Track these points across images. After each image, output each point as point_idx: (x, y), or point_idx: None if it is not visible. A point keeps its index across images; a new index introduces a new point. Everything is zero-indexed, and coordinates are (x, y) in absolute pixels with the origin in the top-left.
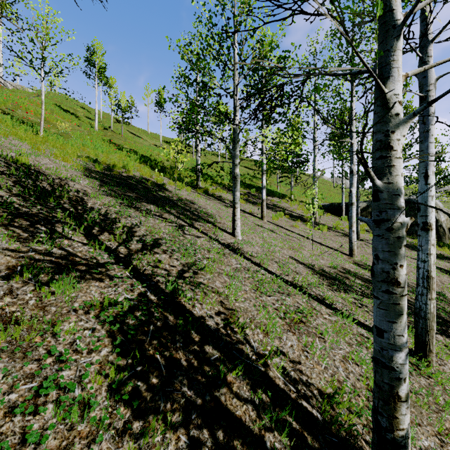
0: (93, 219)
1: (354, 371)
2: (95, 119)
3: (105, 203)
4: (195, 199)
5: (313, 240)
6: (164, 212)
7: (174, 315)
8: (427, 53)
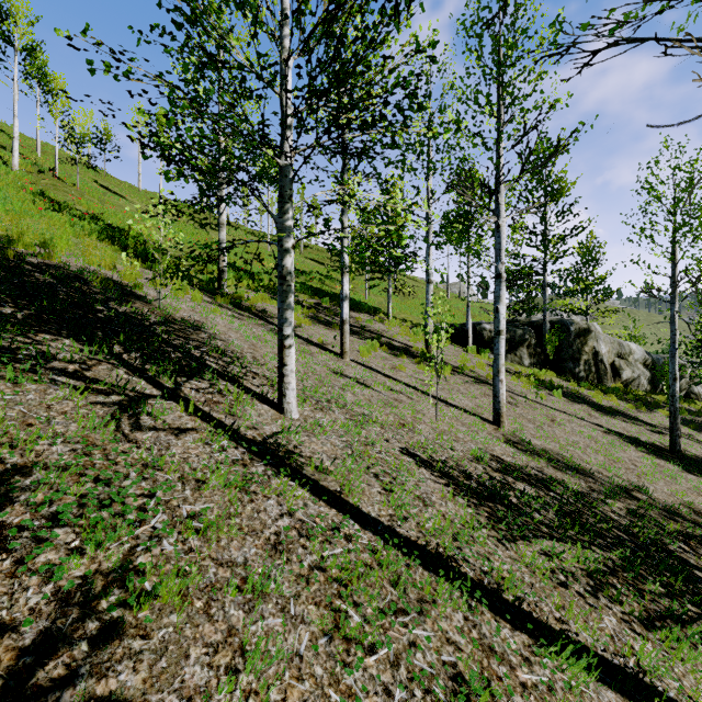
0: None
1: None
2: (14, 148)
3: None
4: (206, 318)
5: (432, 395)
6: (100, 360)
7: None
8: None
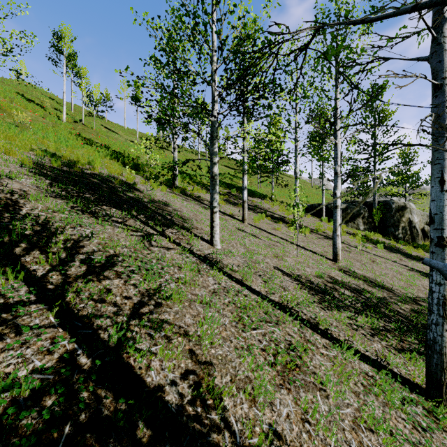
0: (22, 231)
1: (370, 445)
2: (63, 110)
3: (49, 208)
4: (170, 200)
5: (296, 244)
6: (129, 218)
7: (113, 392)
8: (443, 33)
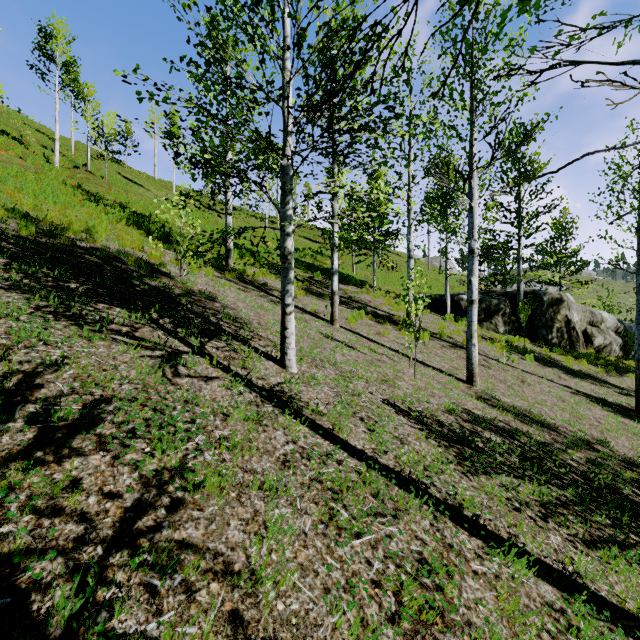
0: None
1: None
2: (55, 149)
3: None
4: (218, 290)
5: (412, 357)
6: (143, 324)
7: None
8: None
